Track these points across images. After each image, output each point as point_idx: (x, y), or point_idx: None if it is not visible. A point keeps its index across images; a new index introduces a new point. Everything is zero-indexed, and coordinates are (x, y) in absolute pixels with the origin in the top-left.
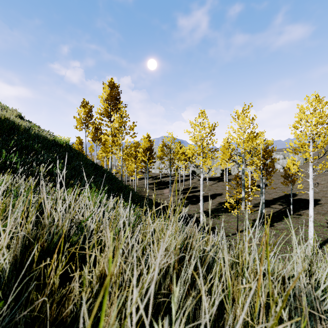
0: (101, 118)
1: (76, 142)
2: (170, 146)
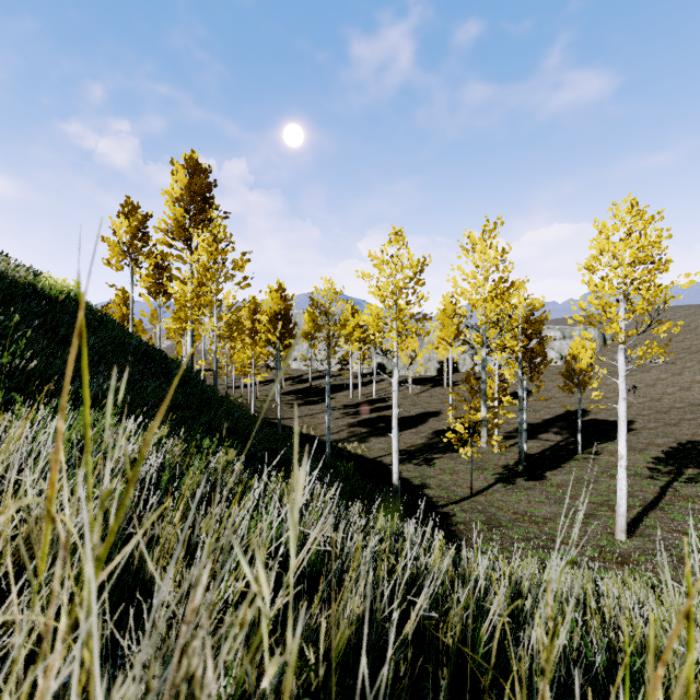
0: (167, 242)
1: (115, 300)
2: (329, 308)
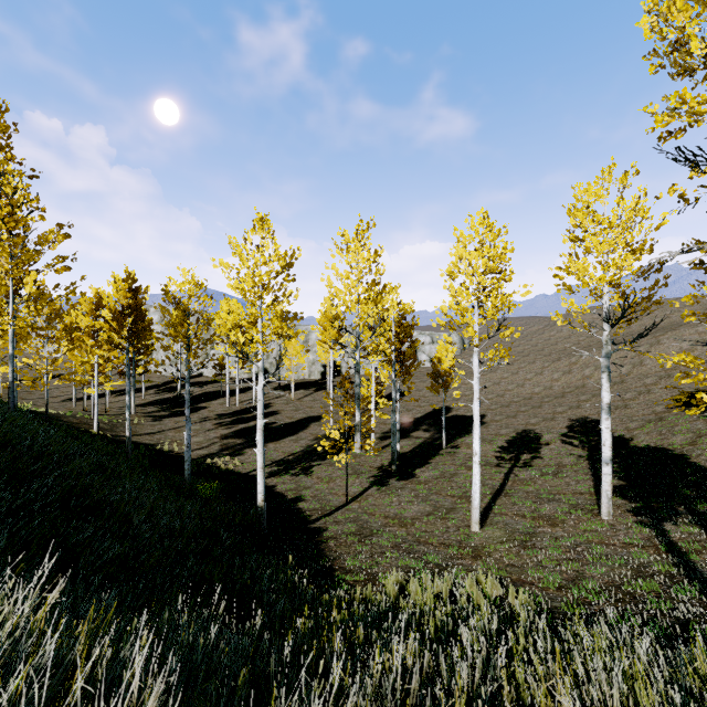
0: None
1: None
2: (188, 304)
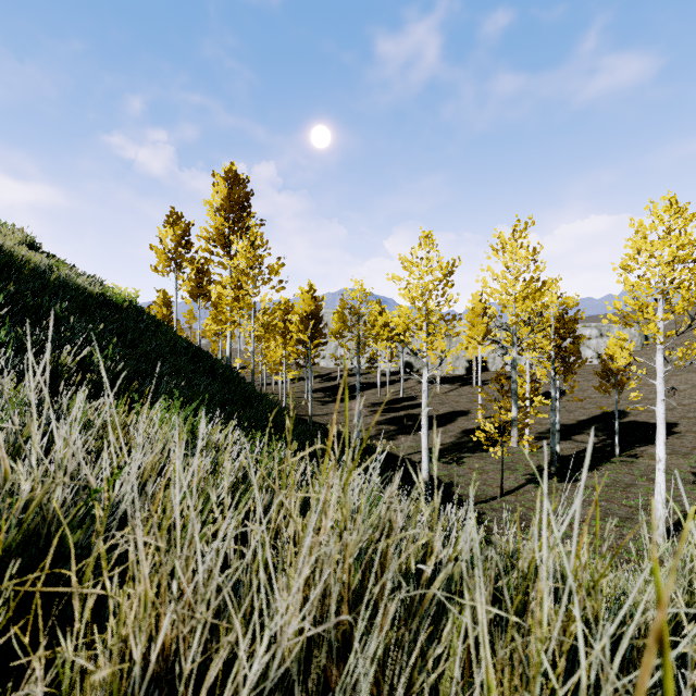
0: (208, 249)
1: (157, 302)
2: (359, 309)
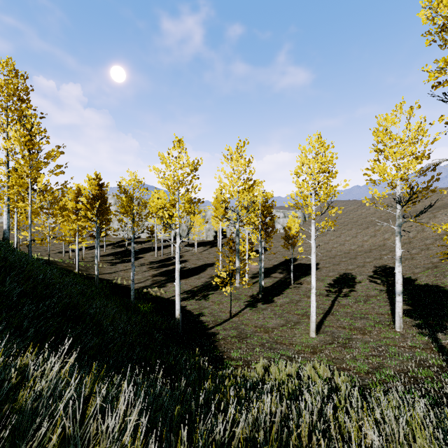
0: None
1: None
2: (133, 193)
